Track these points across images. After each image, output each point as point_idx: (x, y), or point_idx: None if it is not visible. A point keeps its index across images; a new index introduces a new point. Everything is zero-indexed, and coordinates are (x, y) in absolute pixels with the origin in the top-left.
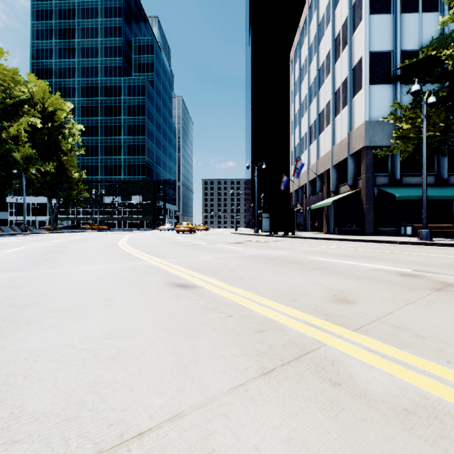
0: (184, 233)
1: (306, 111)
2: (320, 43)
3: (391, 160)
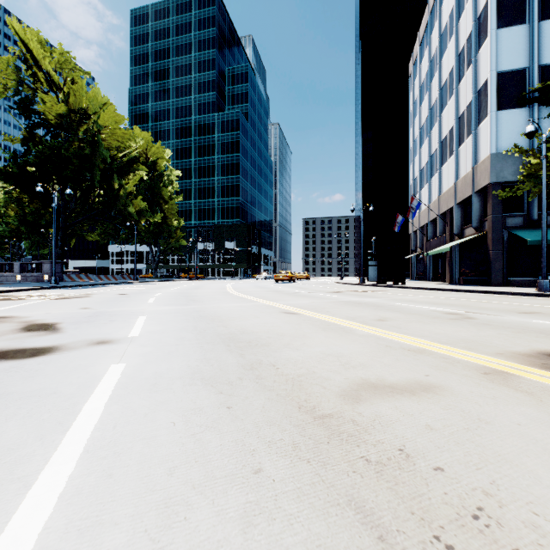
0: (282, 282)
1: (426, 137)
2: (442, 57)
3: (527, 197)
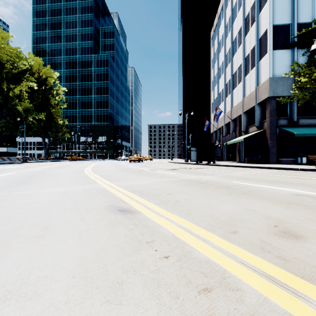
0: (134, 162)
1: (222, 73)
2: (233, 23)
3: (290, 107)
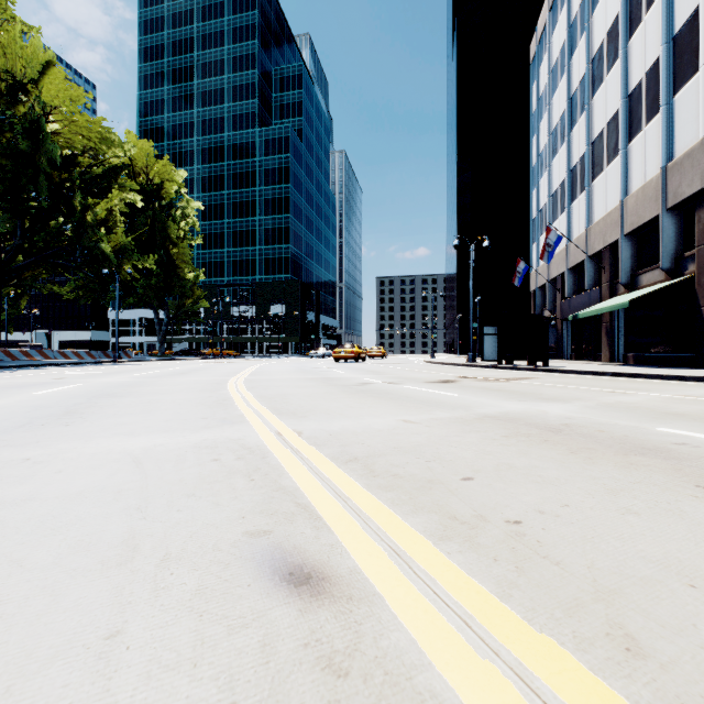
0: (346, 361)
1: (562, 143)
2: (593, 11)
3: None
